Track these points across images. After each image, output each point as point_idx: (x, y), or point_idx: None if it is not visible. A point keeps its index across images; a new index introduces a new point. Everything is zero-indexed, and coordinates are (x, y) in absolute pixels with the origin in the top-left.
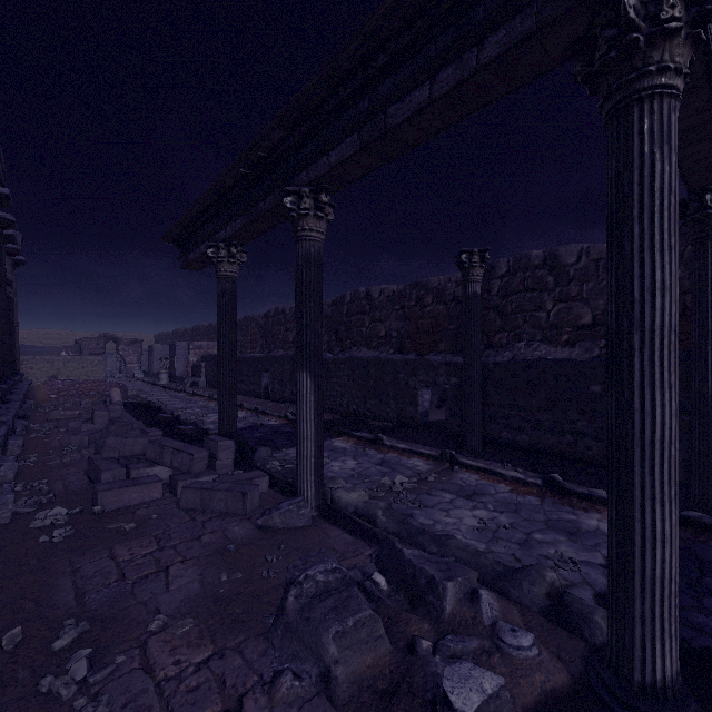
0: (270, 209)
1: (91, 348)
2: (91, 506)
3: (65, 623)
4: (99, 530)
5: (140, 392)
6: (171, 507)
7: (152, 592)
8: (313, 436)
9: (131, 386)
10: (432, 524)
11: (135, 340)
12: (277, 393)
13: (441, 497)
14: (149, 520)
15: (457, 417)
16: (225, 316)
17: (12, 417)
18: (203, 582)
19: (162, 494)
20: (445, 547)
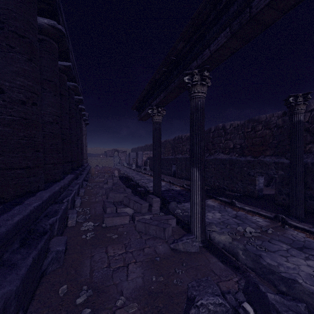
0: (177, 86)
1: (110, 154)
2: (102, 223)
3: (83, 287)
4: (103, 236)
5: (125, 171)
6: (132, 229)
7: (120, 279)
8: (199, 203)
9: (122, 169)
10: (276, 265)
11: (124, 151)
12: (179, 174)
13: (279, 246)
14: (123, 234)
15: (283, 194)
16: (156, 140)
17: (81, 181)
18: (143, 278)
19: (129, 221)
20: (292, 289)
